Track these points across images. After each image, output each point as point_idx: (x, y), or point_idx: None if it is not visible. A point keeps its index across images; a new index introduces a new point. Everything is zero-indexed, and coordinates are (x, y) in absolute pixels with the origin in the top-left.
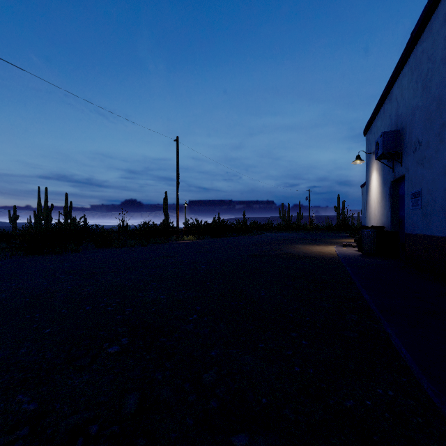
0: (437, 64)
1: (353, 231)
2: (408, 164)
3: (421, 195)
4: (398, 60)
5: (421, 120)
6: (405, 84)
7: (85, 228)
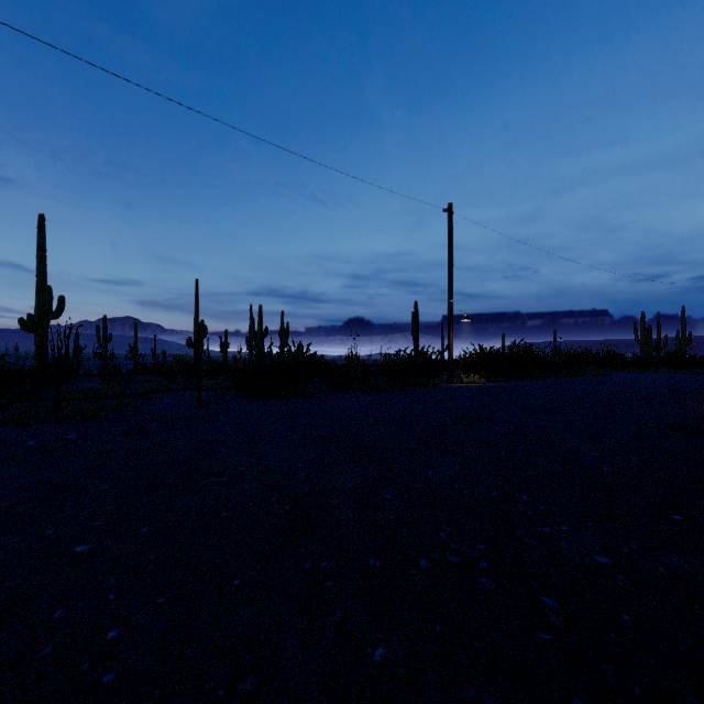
0: None
1: None
2: None
3: None
4: None
5: None
6: None
7: (313, 360)
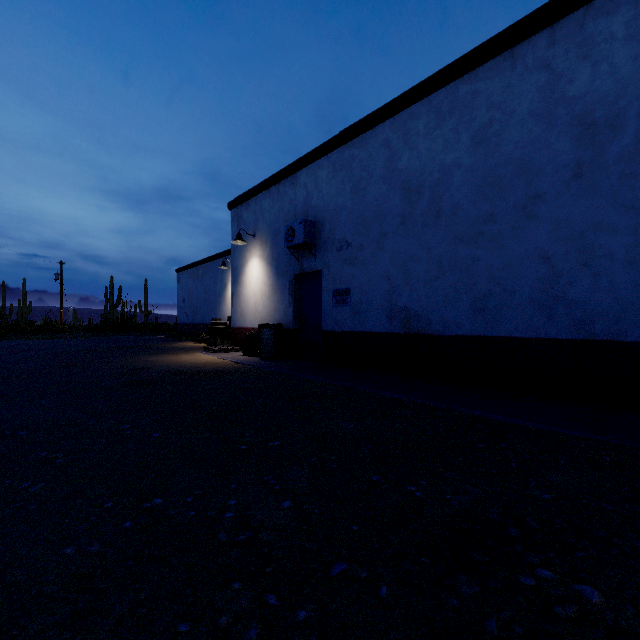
0: (375, 178)
1: (138, 331)
2: (329, 261)
3: (351, 294)
4: (315, 148)
5: (352, 222)
6: (322, 177)
7: None
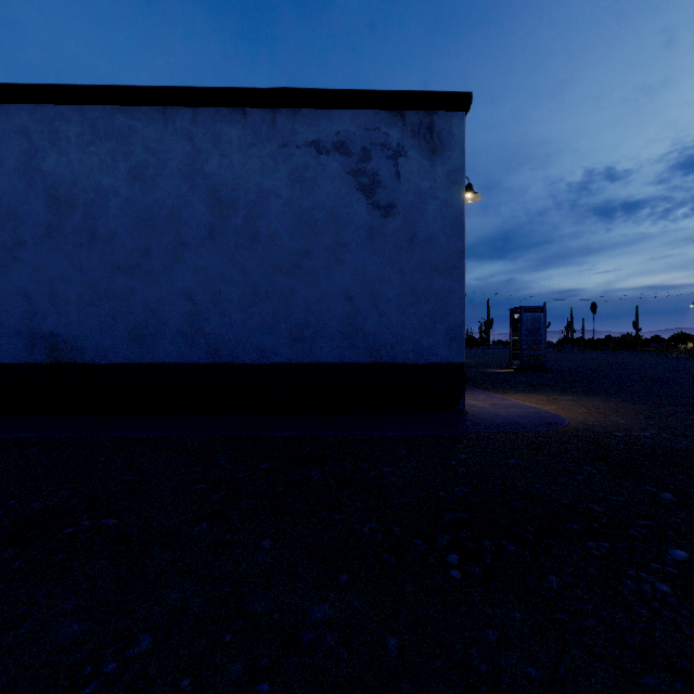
0: (7, 168)
1: None
2: None
3: None
4: None
5: None
6: None
7: None
